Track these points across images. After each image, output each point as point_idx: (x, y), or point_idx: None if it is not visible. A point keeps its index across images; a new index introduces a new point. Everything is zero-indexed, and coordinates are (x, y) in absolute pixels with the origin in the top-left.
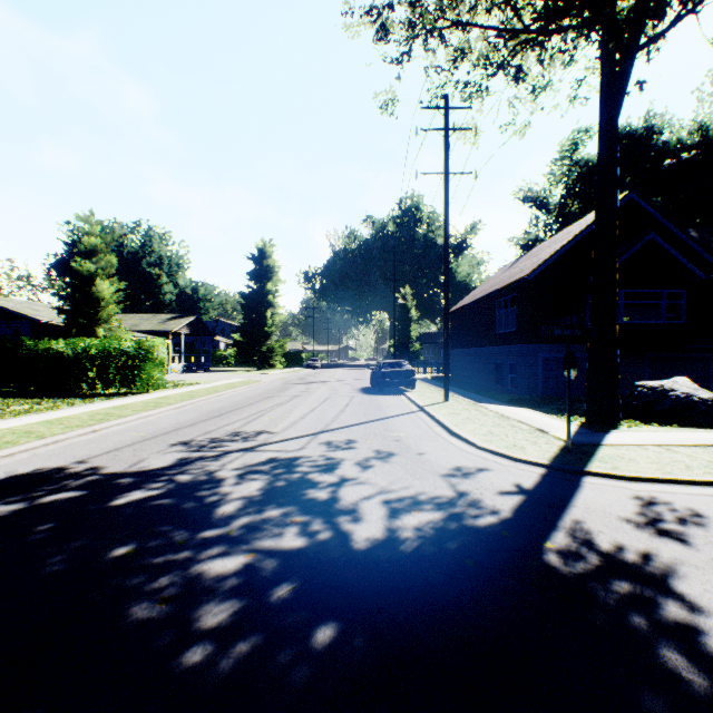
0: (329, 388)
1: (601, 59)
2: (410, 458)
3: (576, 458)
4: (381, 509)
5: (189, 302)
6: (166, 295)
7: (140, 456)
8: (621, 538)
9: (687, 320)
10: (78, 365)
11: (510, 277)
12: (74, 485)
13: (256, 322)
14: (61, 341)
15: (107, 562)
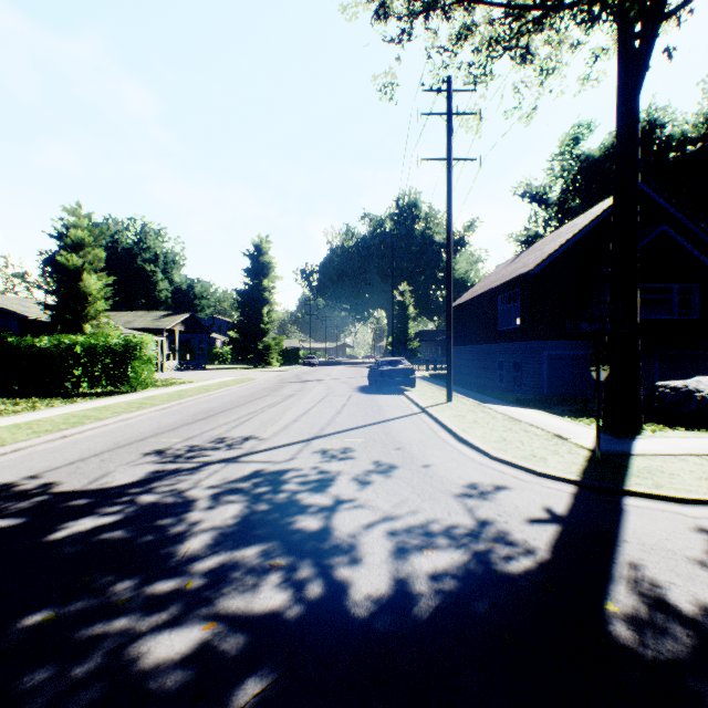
0: (325, 387)
1: (618, 33)
2: (416, 471)
3: (609, 472)
4: (385, 546)
5: (185, 299)
6: (161, 292)
7: (106, 468)
8: (703, 595)
9: (699, 316)
10: (62, 364)
11: (513, 272)
12: (14, 509)
13: (253, 319)
14: (45, 338)
15: (10, 637)
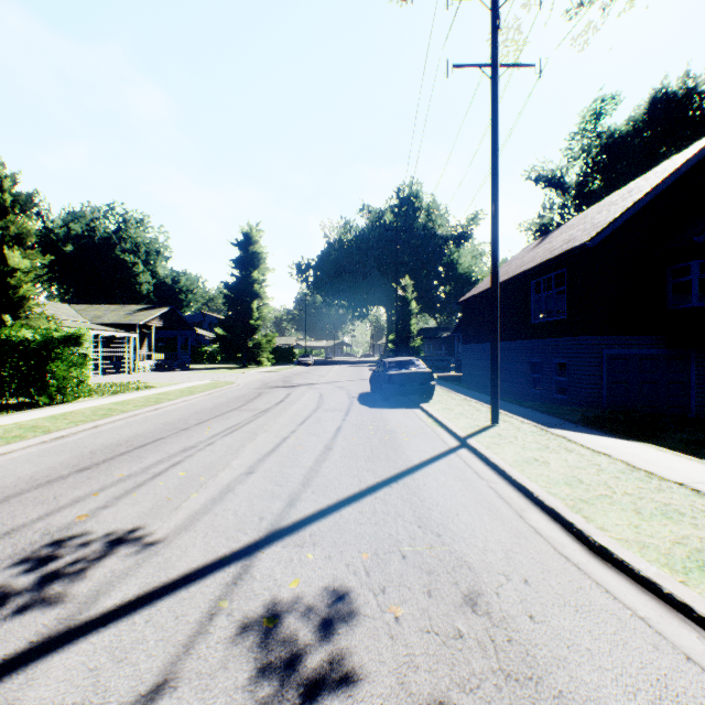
0: (316, 394)
1: None
2: None
3: None
4: None
5: (170, 293)
6: (143, 285)
7: None
8: None
9: None
10: None
11: (553, 250)
12: None
13: (241, 314)
14: None
15: None
